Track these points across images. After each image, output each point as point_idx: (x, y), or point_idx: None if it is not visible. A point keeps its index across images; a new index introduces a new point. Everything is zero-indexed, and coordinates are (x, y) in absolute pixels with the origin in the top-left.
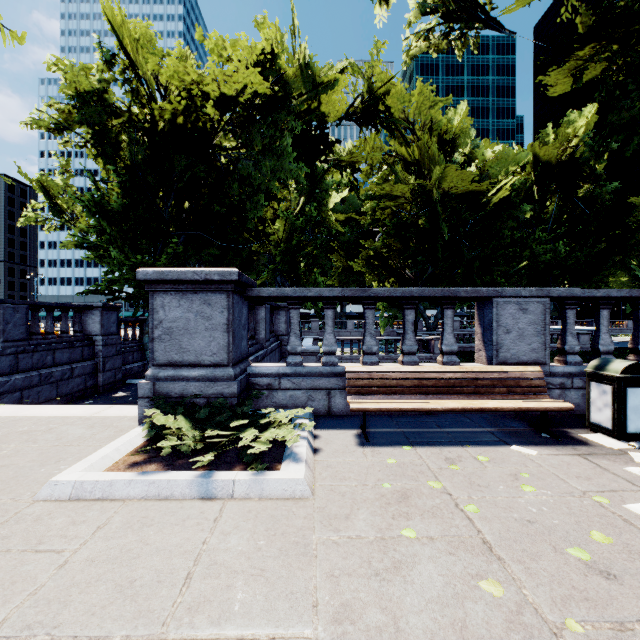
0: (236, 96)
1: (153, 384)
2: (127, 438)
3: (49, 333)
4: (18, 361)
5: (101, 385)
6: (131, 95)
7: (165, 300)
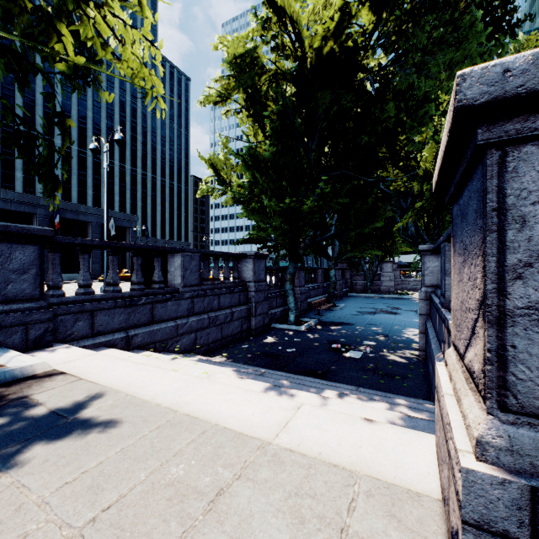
0: None
1: (528, 492)
2: None
3: (215, 279)
4: (193, 304)
5: (253, 328)
6: (276, 52)
7: None
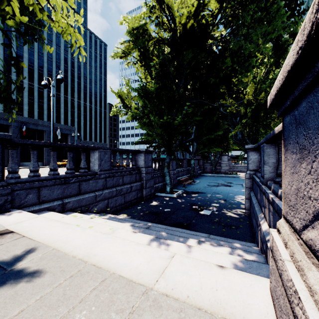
0: None
1: None
2: None
3: (120, 166)
4: (106, 182)
5: (144, 196)
6: (158, 27)
7: None
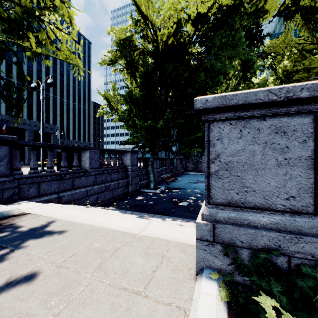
0: (206, 12)
1: (212, 226)
2: (209, 316)
3: (109, 164)
4: (96, 179)
5: (130, 192)
6: (143, 38)
7: (223, 131)
